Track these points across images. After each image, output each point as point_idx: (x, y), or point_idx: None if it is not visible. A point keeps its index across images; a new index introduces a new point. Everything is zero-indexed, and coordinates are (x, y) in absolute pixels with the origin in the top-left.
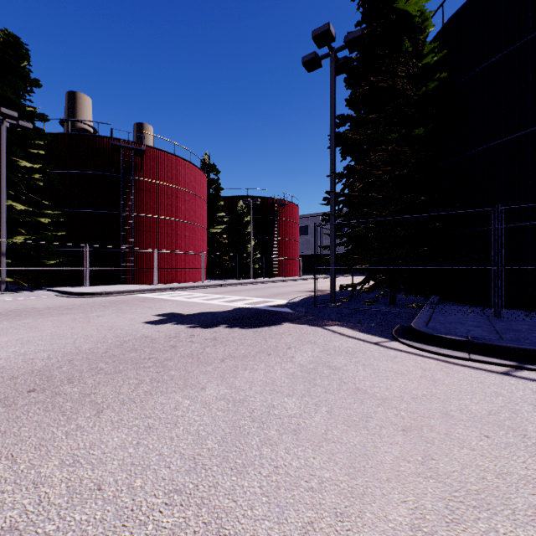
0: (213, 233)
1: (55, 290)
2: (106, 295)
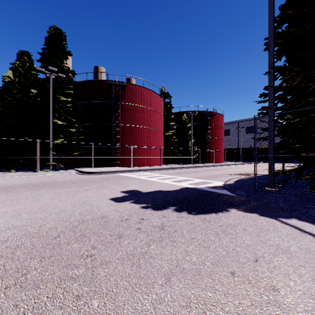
0: (167, 135)
1: (76, 169)
2: (101, 173)
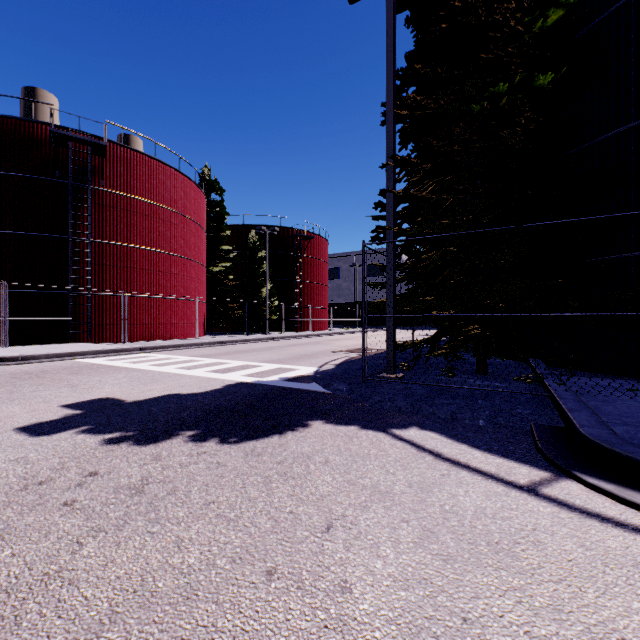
0: (214, 272)
1: None
2: (24, 361)
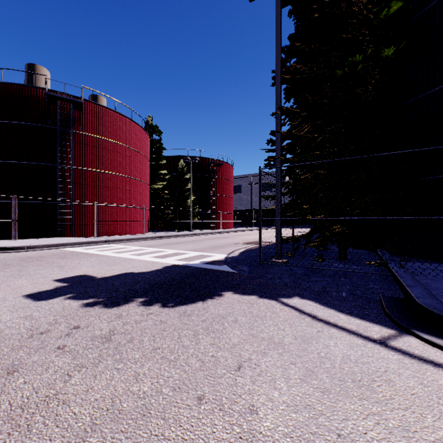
0: (155, 188)
1: None
2: (28, 249)
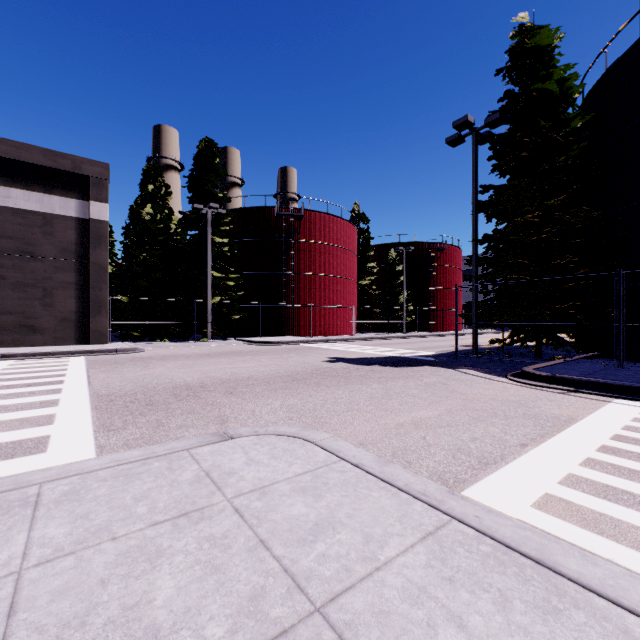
0: (362, 285)
1: (241, 339)
2: (280, 344)
